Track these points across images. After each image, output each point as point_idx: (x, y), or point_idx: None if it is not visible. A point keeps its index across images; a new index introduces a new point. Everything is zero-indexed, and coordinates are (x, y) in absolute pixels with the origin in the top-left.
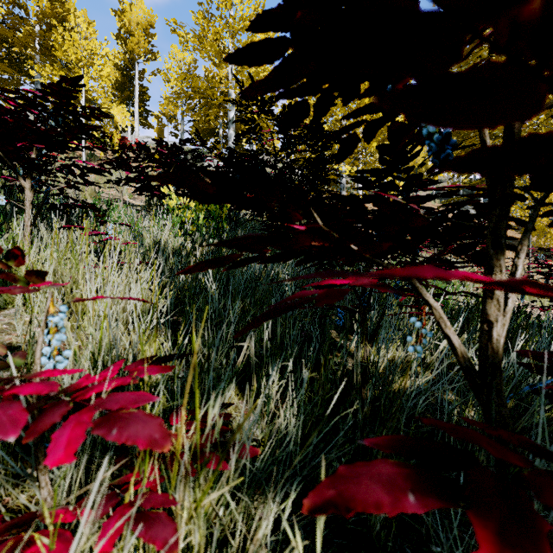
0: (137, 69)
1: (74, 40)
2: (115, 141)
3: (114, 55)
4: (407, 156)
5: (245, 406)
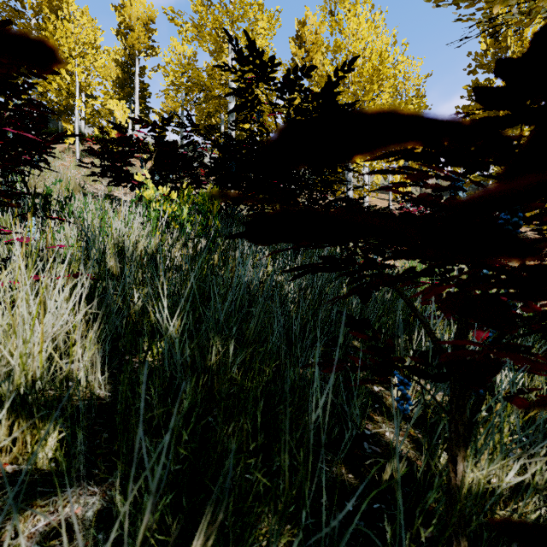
0: (138, 65)
1: (66, 28)
2: (112, 136)
3: (115, 52)
4: None
5: None
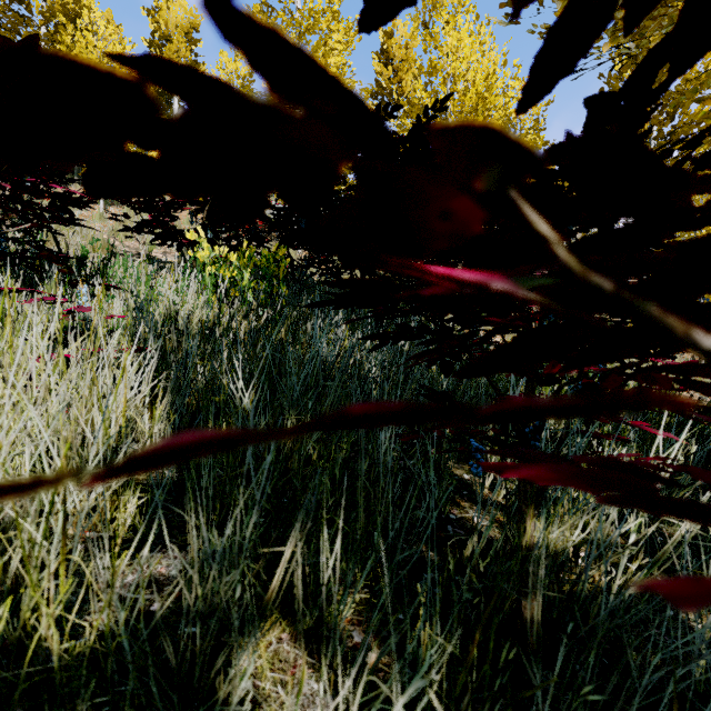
0: None
1: (88, 41)
2: None
3: None
4: (633, 137)
5: (294, 650)
